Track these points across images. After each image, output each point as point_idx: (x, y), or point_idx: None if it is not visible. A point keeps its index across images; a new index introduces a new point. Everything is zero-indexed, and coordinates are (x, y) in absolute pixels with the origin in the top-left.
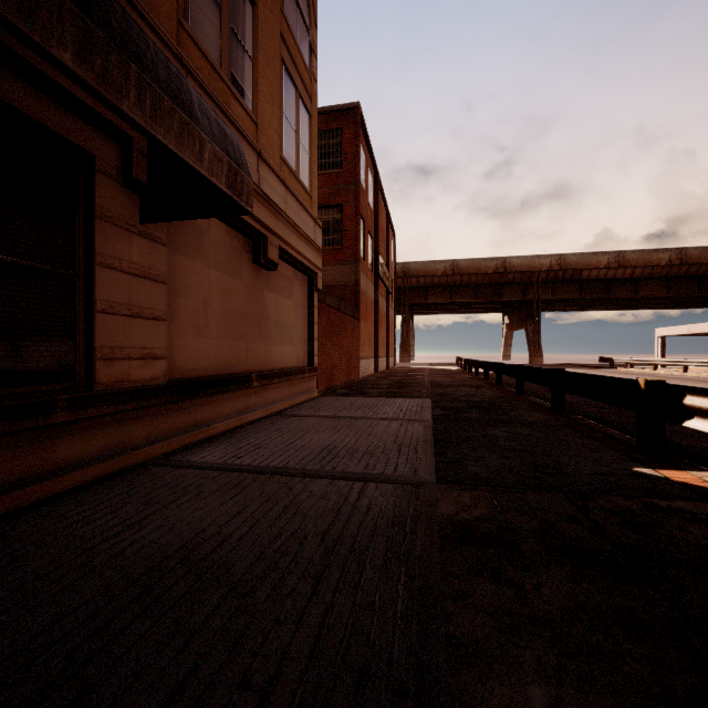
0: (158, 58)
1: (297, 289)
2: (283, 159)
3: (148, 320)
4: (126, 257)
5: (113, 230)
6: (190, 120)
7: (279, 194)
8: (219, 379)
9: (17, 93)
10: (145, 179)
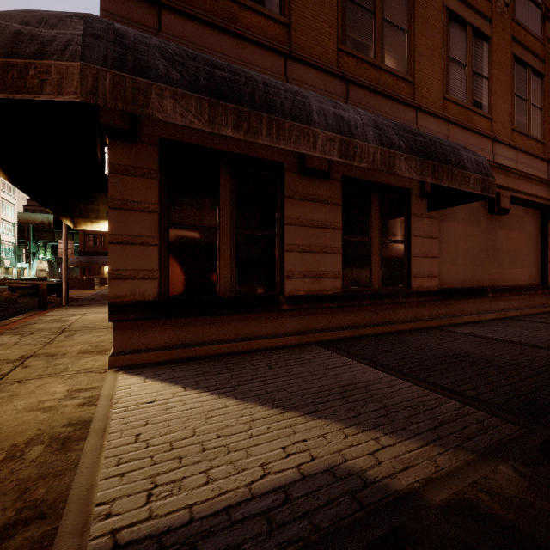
0: (450, 152)
1: (527, 223)
2: (514, 129)
3: (430, 258)
4: (421, 230)
5: (416, 219)
6: (464, 170)
7: (510, 158)
8: (465, 290)
9: (389, 179)
10: (429, 191)
